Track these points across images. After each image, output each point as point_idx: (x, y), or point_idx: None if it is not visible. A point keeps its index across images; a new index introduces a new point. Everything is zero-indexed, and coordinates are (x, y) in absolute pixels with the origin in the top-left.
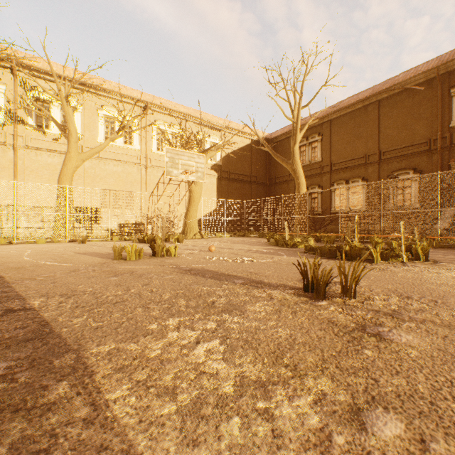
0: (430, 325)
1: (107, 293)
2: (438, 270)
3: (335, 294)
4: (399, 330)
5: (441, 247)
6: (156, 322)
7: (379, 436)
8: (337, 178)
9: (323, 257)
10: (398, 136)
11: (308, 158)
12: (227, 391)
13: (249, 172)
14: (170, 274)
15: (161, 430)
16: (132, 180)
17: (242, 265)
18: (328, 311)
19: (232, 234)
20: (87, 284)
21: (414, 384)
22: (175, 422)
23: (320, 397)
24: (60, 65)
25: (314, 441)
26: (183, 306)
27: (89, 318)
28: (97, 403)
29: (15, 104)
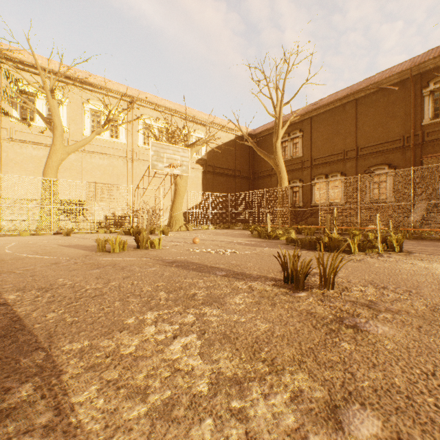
0: (405, 316)
1: (87, 286)
2: (411, 261)
3: (314, 285)
4: (375, 321)
5: (414, 239)
6: (133, 316)
7: (356, 436)
8: (317, 172)
9: (303, 249)
10: (374, 133)
11: (289, 153)
12: (202, 390)
13: (233, 166)
14: (152, 266)
15: (128, 436)
16: (118, 174)
17: (224, 257)
18: (306, 302)
19: (217, 226)
20: (67, 277)
21: (391, 377)
22: (143, 427)
23: (297, 394)
24: (45, 58)
25: None
26: (162, 299)
27: (65, 312)
28: (62, 407)
29: None
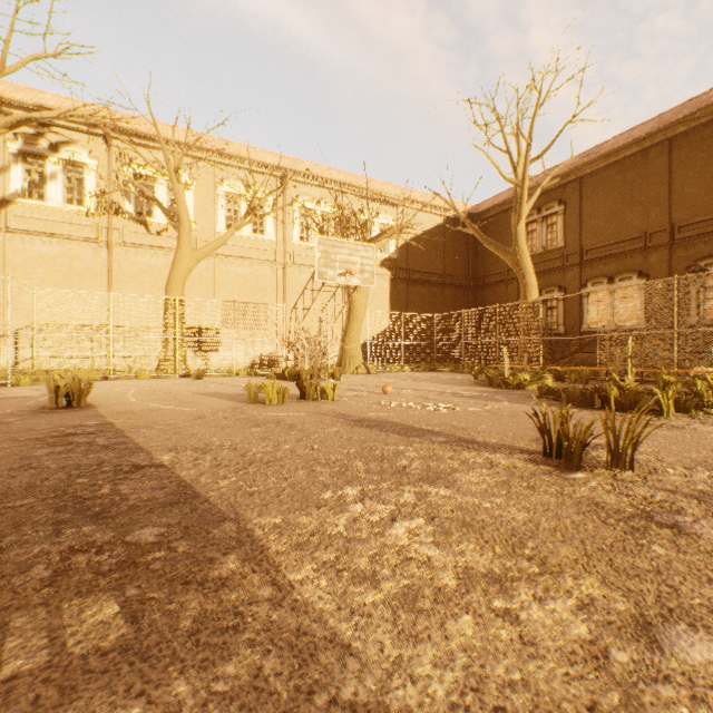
0: None
1: (252, 449)
2: None
3: (598, 463)
4: (711, 521)
5: None
6: (328, 490)
7: (683, 659)
8: (592, 273)
9: (570, 405)
10: (707, 197)
11: (540, 242)
12: (448, 583)
13: (441, 268)
14: (332, 426)
15: (368, 621)
16: (264, 287)
17: (438, 415)
18: (586, 487)
19: (415, 367)
20: (221, 435)
21: None
22: (384, 613)
23: (587, 602)
24: (166, 125)
25: (582, 654)
26: (361, 471)
27: (239, 480)
28: (280, 583)
29: (110, 185)
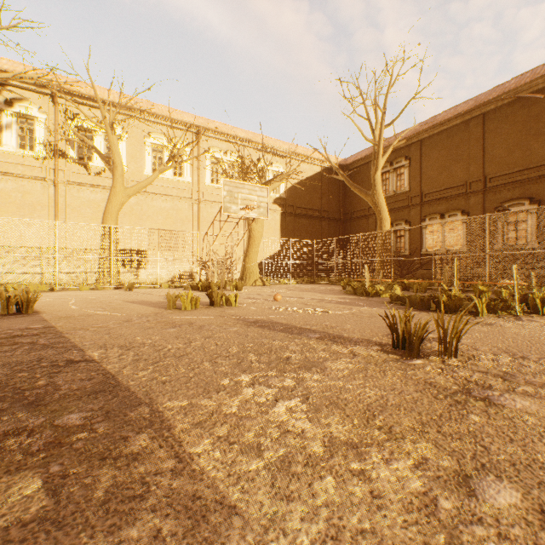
0: None
1: (168, 345)
2: None
3: (432, 352)
4: (512, 394)
5: None
6: (227, 378)
7: (492, 504)
8: (429, 211)
9: (413, 309)
10: (509, 157)
11: (392, 187)
12: (316, 451)
13: (319, 206)
14: (233, 326)
15: (252, 484)
16: (183, 218)
17: (315, 317)
18: (423, 370)
19: (299, 280)
20: (144, 335)
21: (532, 453)
22: (265, 478)
23: (422, 462)
24: (103, 89)
25: (417, 504)
26: (254, 362)
27: (155, 371)
28: (181, 456)
29: (56, 135)
